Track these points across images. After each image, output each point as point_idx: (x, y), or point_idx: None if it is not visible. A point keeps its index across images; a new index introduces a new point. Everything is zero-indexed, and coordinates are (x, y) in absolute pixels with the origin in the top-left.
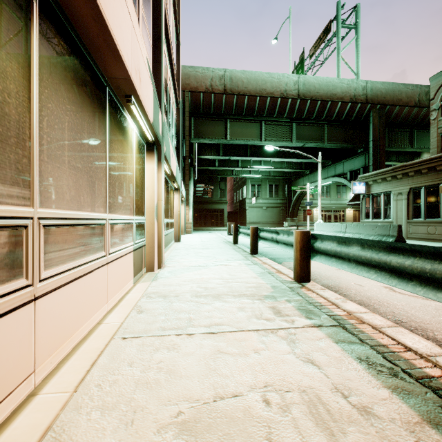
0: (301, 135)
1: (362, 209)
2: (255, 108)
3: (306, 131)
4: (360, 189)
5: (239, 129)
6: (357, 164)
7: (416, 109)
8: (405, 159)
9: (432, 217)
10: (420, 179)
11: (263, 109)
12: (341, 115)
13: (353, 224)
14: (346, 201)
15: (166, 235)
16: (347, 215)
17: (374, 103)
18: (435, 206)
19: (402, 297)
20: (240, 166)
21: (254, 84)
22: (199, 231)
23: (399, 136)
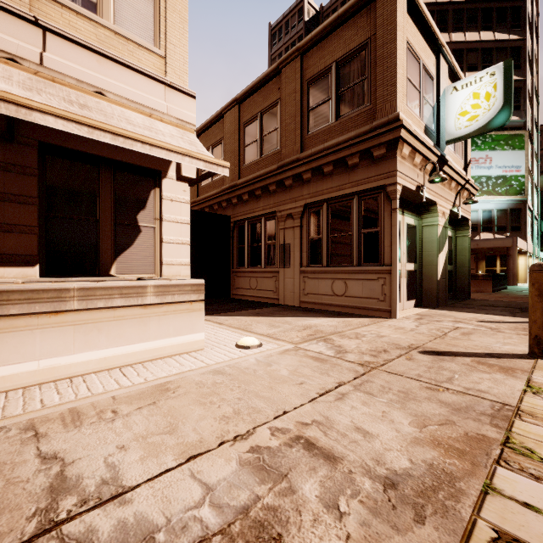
0: None
1: None
2: None
3: None
4: None
5: None
6: None
7: None
8: None
9: None
10: None
11: None
12: None
13: None
14: None
15: None
16: None
17: None
18: None
19: None
20: None
21: None
22: None
23: None
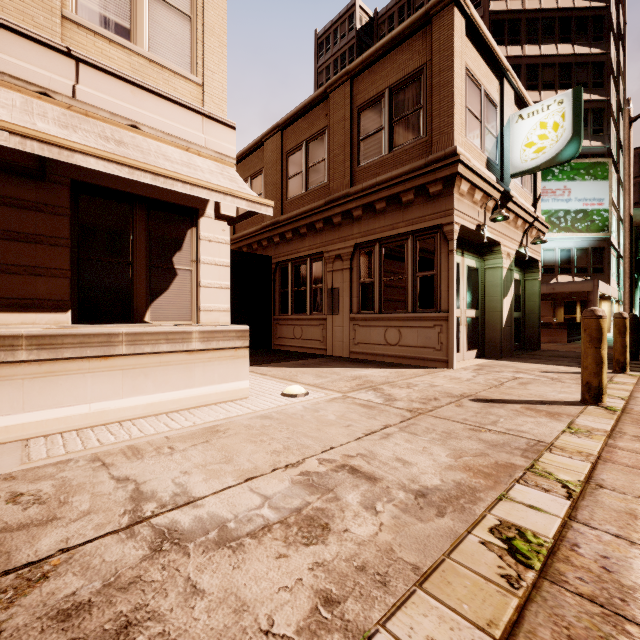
0: None
1: None
2: None
3: None
4: None
5: None
6: None
7: None
8: None
9: None
10: None
11: None
12: None
13: None
14: None
15: None
16: None
17: None
18: None
19: None
20: None
21: None
22: None
23: None
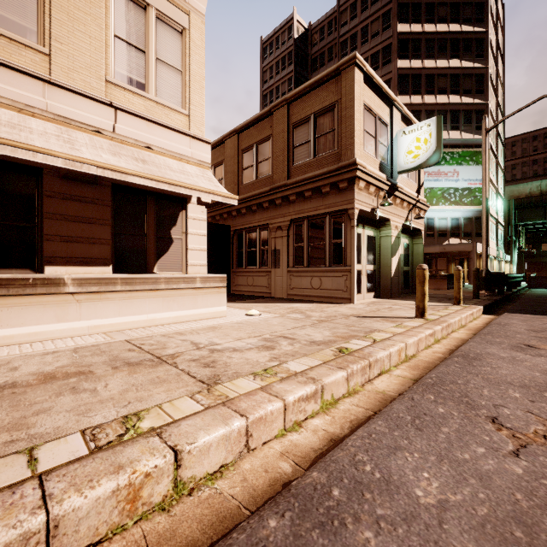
0: None
1: None
2: None
3: None
4: None
5: None
6: None
7: None
8: None
9: None
10: None
11: None
12: None
13: None
14: None
15: None
16: None
17: None
18: None
19: None
20: None
21: None
22: None
23: None
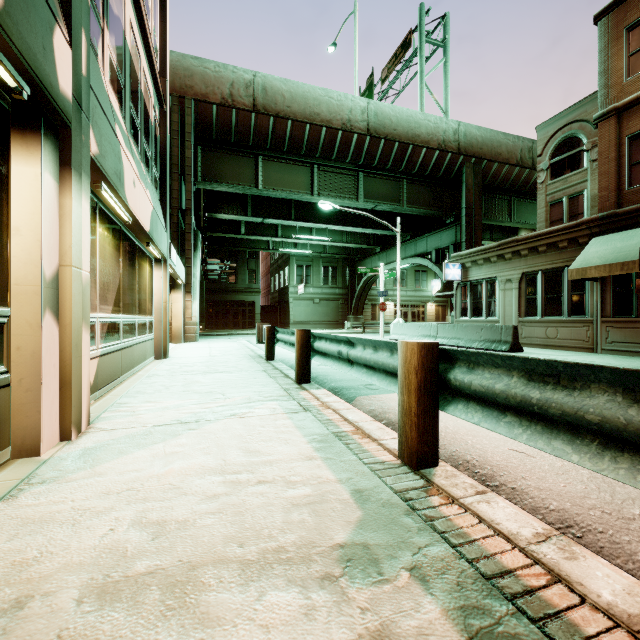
0: (371, 192)
1: (456, 303)
2: (304, 141)
3: (378, 186)
4: (455, 274)
5: (278, 173)
6: (445, 240)
7: (518, 169)
8: (501, 237)
9: (552, 315)
10: (537, 260)
11: (316, 145)
12: (426, 168)
13: (449, 325)
14: (427, 292)
15: (123, 348)
16: (427, 312)
17: (468, 155)
18: (556, 299)
19: (633, 488)
20: (280, 236)
21: (302, 103)
22: (212, 337)
23: (497, 205)
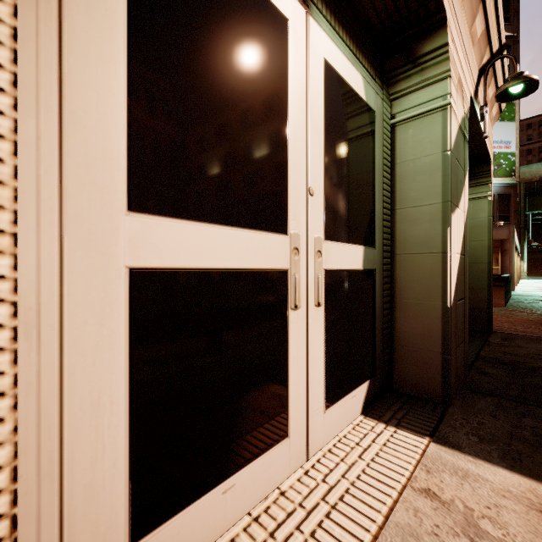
0: None
1: None
2: None
3: None
4: None
5: None
6: None
7: None
8: None
9: None
10: None
11: None
12: None
13: None
14: None
15: None
16: None
17: None
18: None
19: None
20: None
21: None
22: None
23: None
